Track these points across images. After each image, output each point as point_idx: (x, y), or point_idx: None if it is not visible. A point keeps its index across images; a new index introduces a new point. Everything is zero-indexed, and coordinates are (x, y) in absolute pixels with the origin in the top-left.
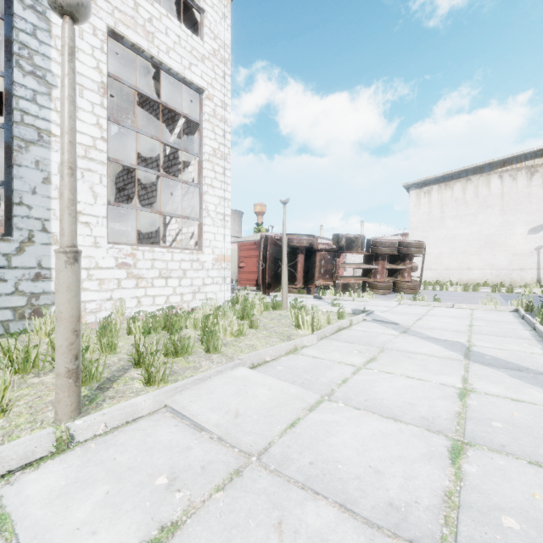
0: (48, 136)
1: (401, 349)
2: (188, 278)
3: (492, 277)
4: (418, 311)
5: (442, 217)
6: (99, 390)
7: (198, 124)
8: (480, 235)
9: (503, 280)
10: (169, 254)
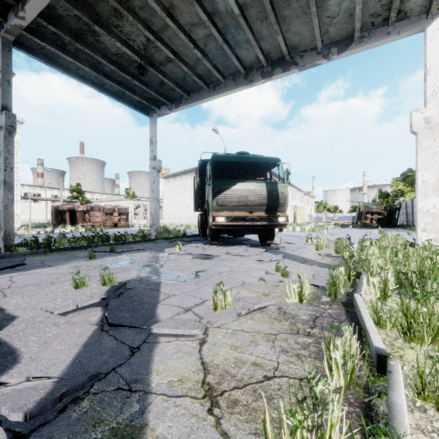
0: None
1: None
2: None
3: (188, 222)
4: None
5: (174, 194)
6: None
7: None
8: (185, 203)
9: (191, 223)
10: None
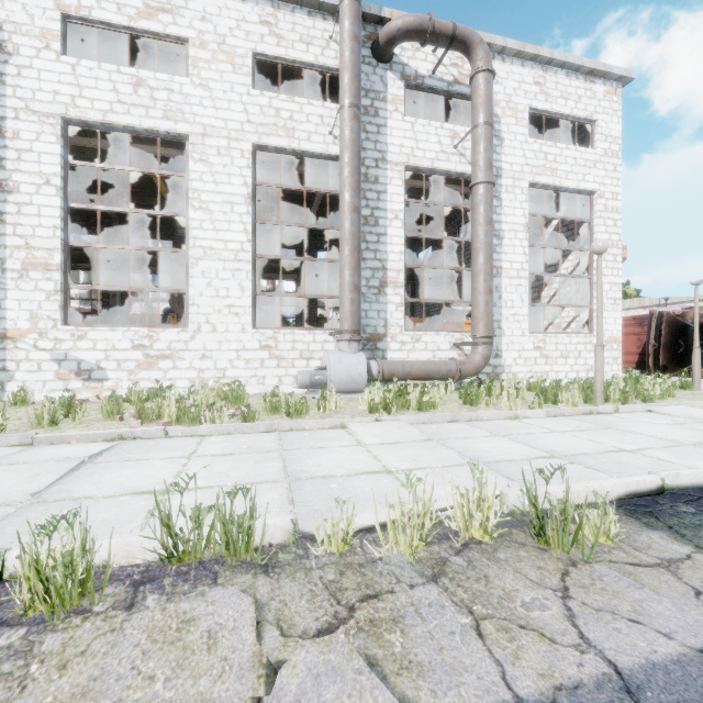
0: (500, 270)
1: None
2: (582, 358)
3: None
4: None
5: None
6: None
7: (589, 222)
8: None
9: None
10: (567, 338)
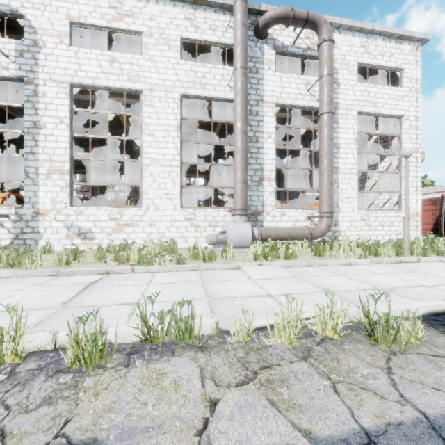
0: (338, 169)
1: None
2: (394, 226)
3: None
4: None
5: None
6: None
7: (399, 136)
8: None
9: None
10: (383, 213)
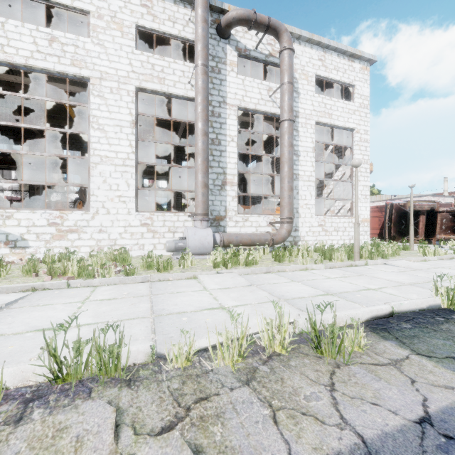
0: (298, 176)
1: None
2: (347, 231)
3: None
4: None
5: None
6: None
7: (351, 148)
8: None
9: None
10: (338, 219)
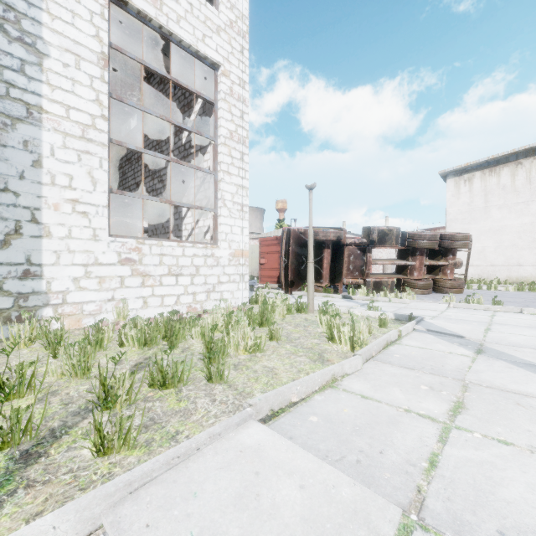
0: (39, 112)
1: (496, 386)
2: (202, 276)
3: None
4: (479, 318)
5: (486, 207)
6: (23, 461)
7: (213, 104)
8: (534, 226)
9: None
10: (179, 248)
